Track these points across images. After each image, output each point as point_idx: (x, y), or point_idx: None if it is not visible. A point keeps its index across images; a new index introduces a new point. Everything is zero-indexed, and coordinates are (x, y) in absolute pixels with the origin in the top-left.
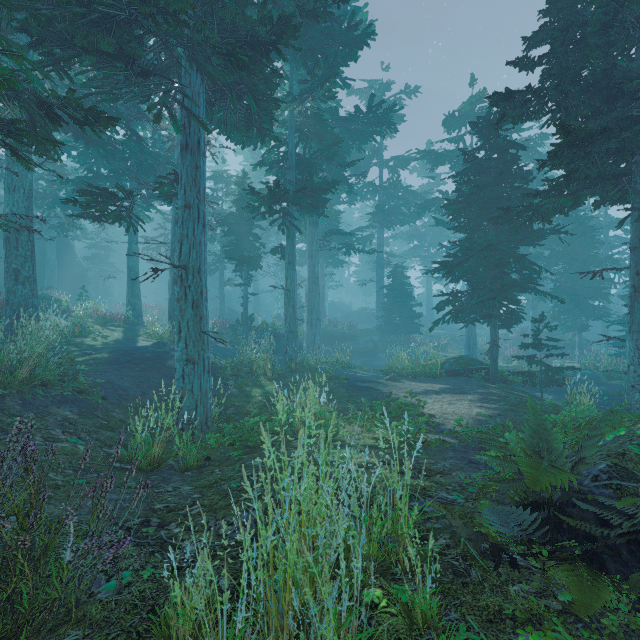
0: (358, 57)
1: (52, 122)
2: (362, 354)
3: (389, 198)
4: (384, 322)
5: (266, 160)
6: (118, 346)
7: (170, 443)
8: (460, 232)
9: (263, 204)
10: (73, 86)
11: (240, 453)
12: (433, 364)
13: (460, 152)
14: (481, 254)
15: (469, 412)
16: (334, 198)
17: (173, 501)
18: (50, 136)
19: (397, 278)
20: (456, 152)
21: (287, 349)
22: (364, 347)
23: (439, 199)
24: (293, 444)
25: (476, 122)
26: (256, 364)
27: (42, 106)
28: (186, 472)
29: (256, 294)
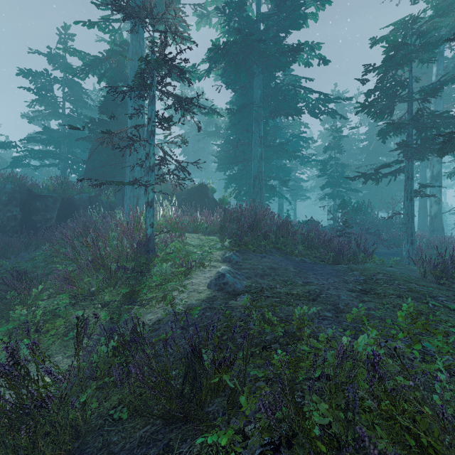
0: None
1: None
2: None
3: None
4: None
5: None
6: None
7: None
8: None
9: None
10: None
11: None
12: None
13: None
14: None
15: None
16: None
17: None
18: None
19: None
20: None
21: None
22: None
23: None
24: None
25: None
26: None
27: None
28: None
29: None
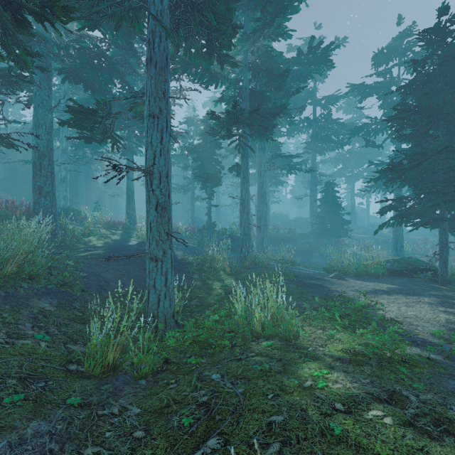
0: (299, 10)
1: (20, 26)
2: (300, 253)
3: (321, 130)
4: (318, 228)
5: (225, 97)
6: (114, 244)
7: (134, 338)
8: (405, 141)
9: (222, 128)
10: (82, 49)
11: (198, 361)
12: (375, 264)
13: (388, 83)
14: (437, 157)
15: (435, 318)
16: (276, 132)
17: (109, 442)
18: (17, 38)
19: (329, 192)
20: (384, 82)
21: (242, 248)
22: (301, 247)
23: (368, 124)
24: (252, 347)
25: (426, 31)
26: (217, 261)
27: (6, 5)
28: (141, 380)
29: (217, 206)
